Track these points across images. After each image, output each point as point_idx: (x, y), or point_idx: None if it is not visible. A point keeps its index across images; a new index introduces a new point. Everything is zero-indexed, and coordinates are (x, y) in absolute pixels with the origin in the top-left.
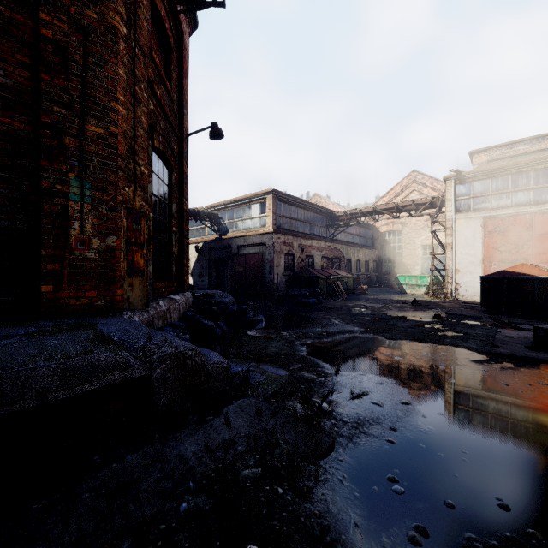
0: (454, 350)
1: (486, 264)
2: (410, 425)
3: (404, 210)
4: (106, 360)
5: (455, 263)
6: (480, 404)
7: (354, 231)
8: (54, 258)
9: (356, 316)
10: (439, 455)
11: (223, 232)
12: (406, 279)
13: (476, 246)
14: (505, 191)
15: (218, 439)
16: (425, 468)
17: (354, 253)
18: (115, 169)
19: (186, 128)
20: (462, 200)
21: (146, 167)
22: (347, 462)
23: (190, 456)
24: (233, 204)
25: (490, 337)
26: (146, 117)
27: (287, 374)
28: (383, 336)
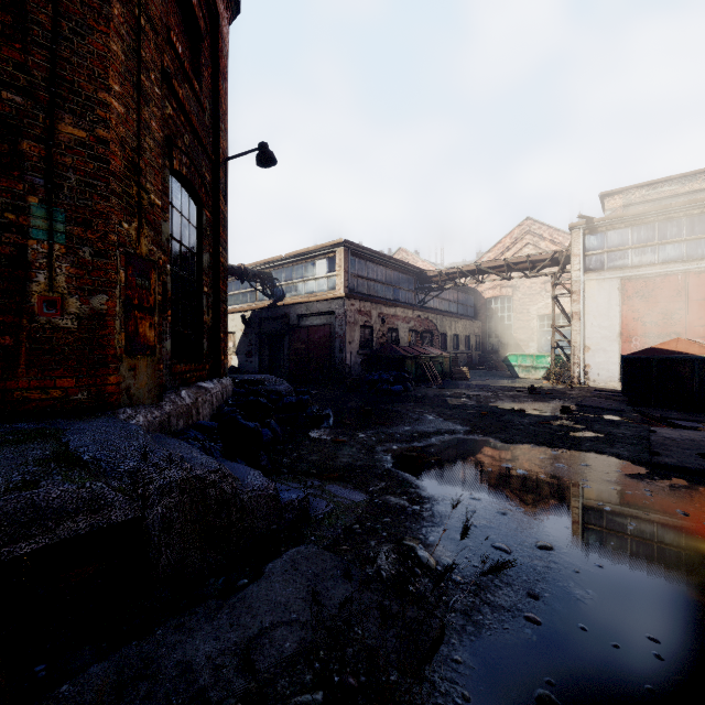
0: (598, 459)
1: (625, 339)
2: (558, 588)
3: (517, 268)
4: (62, 498)
5: (583, 338)
6: (656, 548)
7: (451, 297)
8: (3, 327)
9: (457, 409)
10: (614, 647)
11: (278, 297)
12: (518, 359)
13: (612, 315)
14: (650, 243)
15: (253, 627)
16: (596, 674)
17: (450, 325)
18: (105, 194)
19: (223, 149)
20: (593, 256)
21: (159, 196)
22: (467, 665)
23: (201, 666)
24: (291, 259)
25: (643, 439)
26: (159, 123)
27: (365, 499)
28: (496, 438)
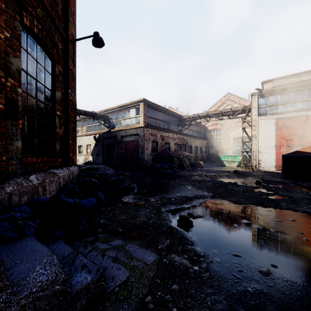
0: (296, 215)
1: (278, 147)
2: None
3: (225, 114)
4: None
5: (258, 147)
6: None
7: (194, 129)
8: None
9: (202, 182)
10: None
11: (111, 127)
12: (225, 157)
13: (271, 136)
14: (289, 102)
15: None
16: None
17: (193, 141)
18: None
19: (72, 34)
20: (262, 108)
21: (2, 30)
22: None
23: None
24: (118, 109)
25: None
26: None
27: (155, 260)
28: (229, 200)
